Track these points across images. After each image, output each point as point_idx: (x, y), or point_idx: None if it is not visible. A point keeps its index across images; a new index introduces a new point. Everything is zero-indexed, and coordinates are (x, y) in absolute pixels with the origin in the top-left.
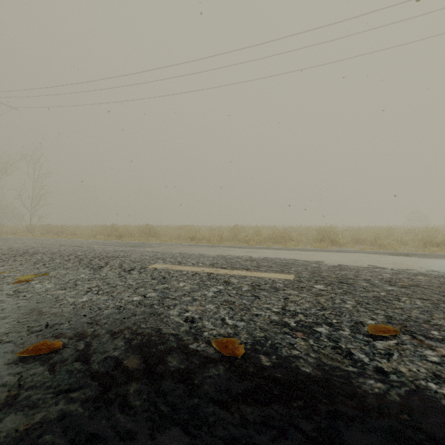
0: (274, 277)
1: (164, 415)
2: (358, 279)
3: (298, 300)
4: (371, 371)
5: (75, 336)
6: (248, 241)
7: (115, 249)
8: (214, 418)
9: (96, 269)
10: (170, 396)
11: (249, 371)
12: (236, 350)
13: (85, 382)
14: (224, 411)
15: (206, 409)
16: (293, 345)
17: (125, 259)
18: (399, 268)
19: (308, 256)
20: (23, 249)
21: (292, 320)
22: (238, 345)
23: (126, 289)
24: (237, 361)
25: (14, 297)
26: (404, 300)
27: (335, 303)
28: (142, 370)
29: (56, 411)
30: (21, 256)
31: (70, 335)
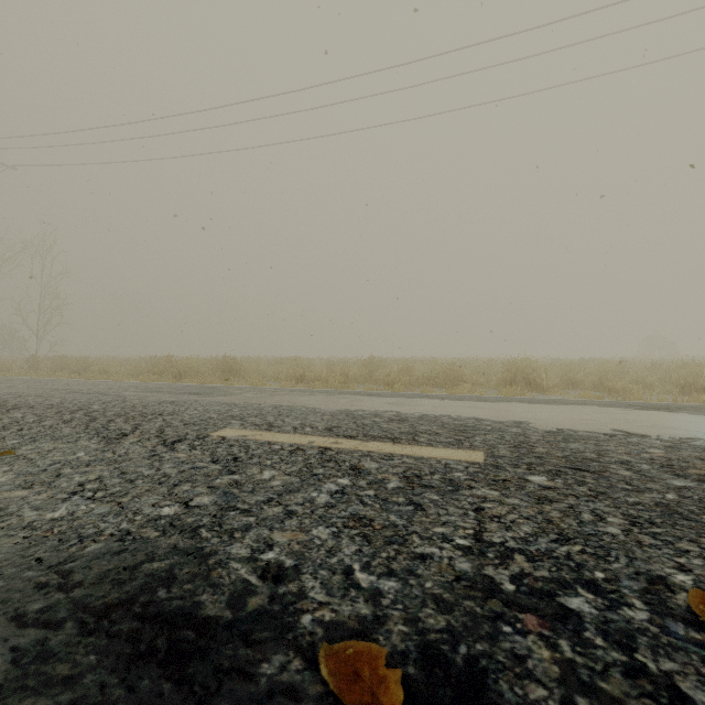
0: (446, 456)
1: None
2: (607, 460)
3: (505, 513)
4: None
5: None
6: (391, 384)
7: (161, 400)
8: None
9: (113, 440)
10: None
11: None
12: (380, 692)
13: None
14: None
15: None
16: (524, 661)
17: (173, 418)
18: (671, 437)
19: (499, 413)
20: (0, 400)
21: (503, 572)
22: (387, 669)
23: (155, 487)
24: None
25: None
26: None
27: (584, 522)
28: None
29: None
30: None
31: None
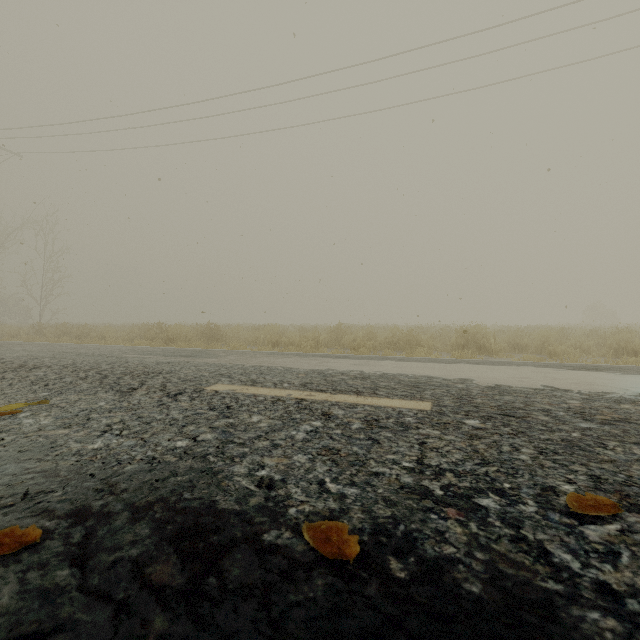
0: (400, 405)
1: None
2: (531, 409)
3: (442, 446)
4: (590, 591)
5: (68, 517)
6: (357, 348)
7: (158, 361)
8: None
9: (125, 393)
10: None
11: (370, 591)
12: (344, 547)
13: (68, 616)
14: None
15: None
16: (443, 534)
17: (171, 375)
18: (590, 391)
19: (448, 372)
20: (21, 361)
21: (436, 483)
22: (349, 535)
23: (167, 427)
24: (347, 570)
25: None
26: (612, 445)
27: (503, 452)
28: (177, 588)
29: None
30: (13, 372)
31: (61, 514)
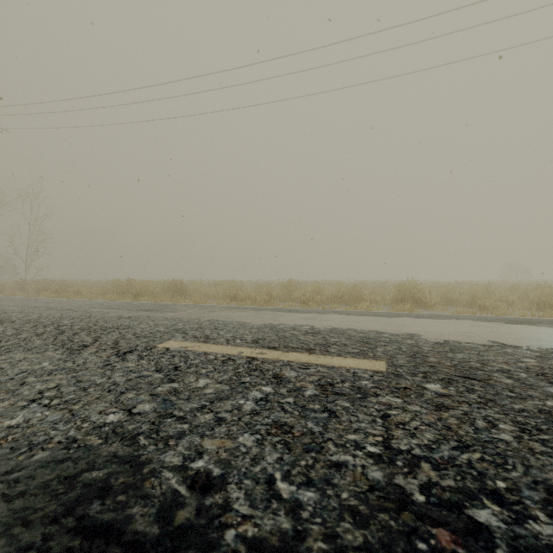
0: (354, 365)
1: None
2: (490, 369)
3: (408, 420)
4: None
5: None
6: (306, 302)
7: (120, 315)
8: None
9: (75, 351)
10: None
11: None
12: None
13: None
14: None
15: None
16: None
17: (128, 331)
18: (539, 347)
19: (394, 326)
20: None
21: (413, 481)
22: None
23: (104, 394)
24: None
25: None
26: None
27: (479, 429)
28: None
29: None
30: None
31: None
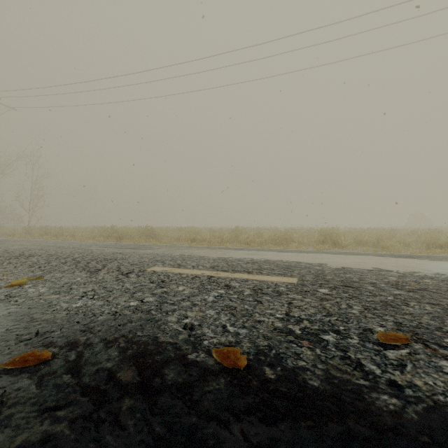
0: (276, 280)
1: (159, 437)
2: (363, 282)
3: (302, 305)
4: (384, 385)
5: (66, 346)
6: (249, 243)
7: (113, 252)
8: (214, 441)
9: (93, 272)
10: (165, 415)
11: (253, 385)
12: (238, 361)
13: (73, 398)
14: (226, 433)
15: (205, 430)
16: (299, 355)
17: (123, 261)
18: (405, 271)
19: (311, 259)
20: (20, 252)
21: (297, 327)
22: (240, 355)
23: (123, 293)
24: (239, 374)
25: (5, 302)
26: (413, 304)
27: (341, 308)
28: (137, 384)
29: (40, 433)
30: (16, 259)
31: (61, 344)
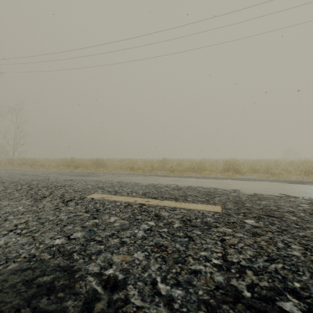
0: (202, 208)
1: None
2: (282, 211)
3: (236, 242)
4: None
5: None
6: (173, 171)
7: (66, 179)
8: None
9: (38, 200)
10: None
11: None
12: None
13: None
14: None
15: None
16: None
17: (70, 188)
18: (309, 197)
19: (224, 185)
20: None
21: (242, 283)
22: None
23: (54, 227)
24: None
25: None
26: None
27: (279, 248)
28: None
29: None
30: None
31: None
